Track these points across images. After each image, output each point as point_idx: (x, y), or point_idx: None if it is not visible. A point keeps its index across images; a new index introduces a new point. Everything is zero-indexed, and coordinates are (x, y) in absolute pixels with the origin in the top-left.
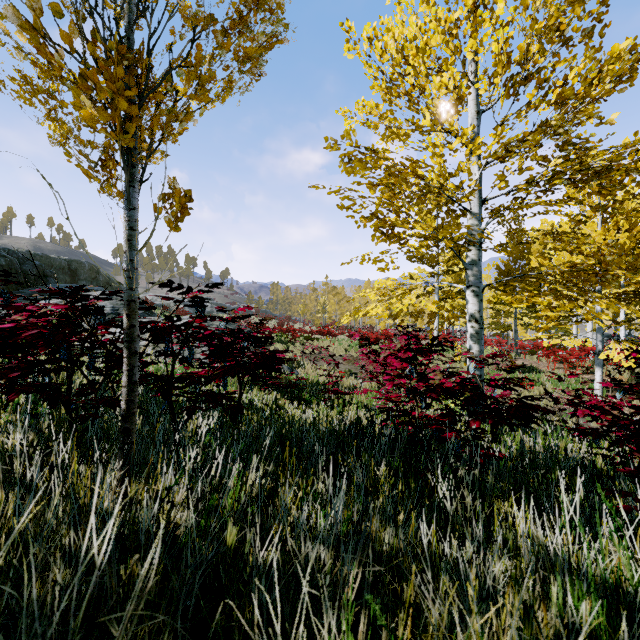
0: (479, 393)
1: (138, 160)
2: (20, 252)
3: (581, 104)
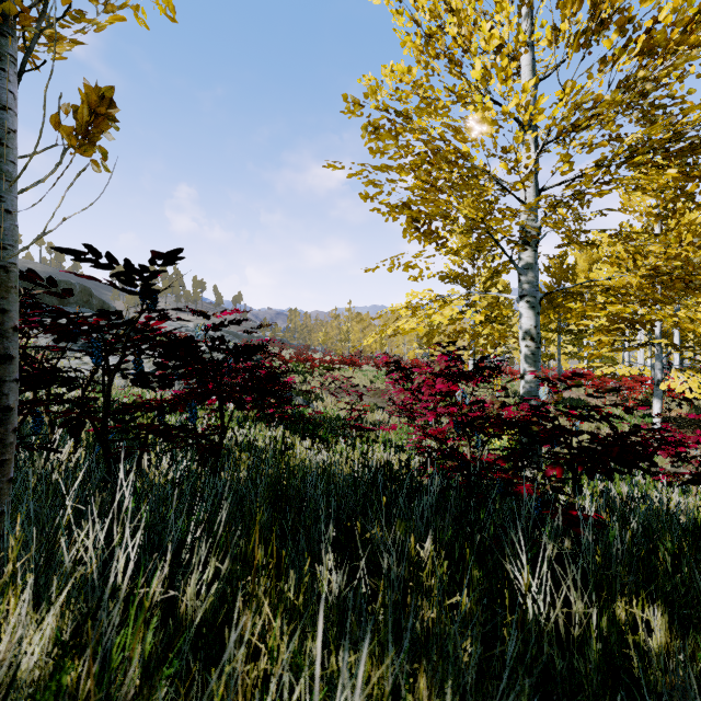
0: (559, 426)
1: (13, 27)
2: None
3: (673, 54)
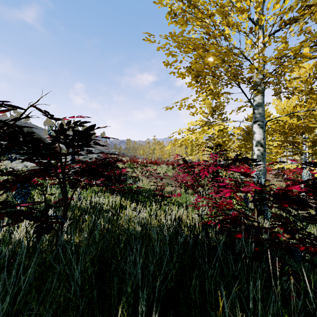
0: None
1: None
2: None
3: None
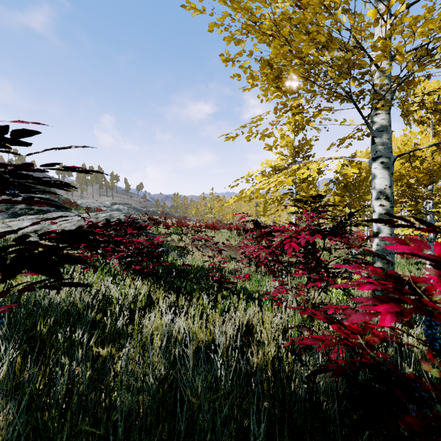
0: None
1: None
2: None
3: None
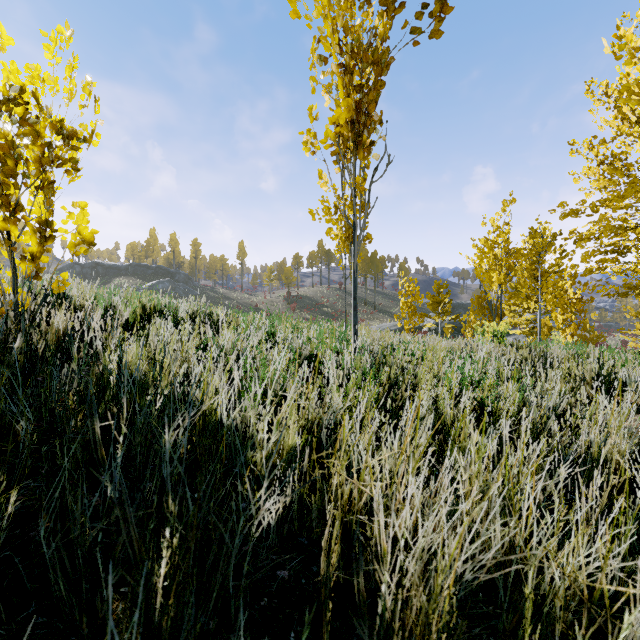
0: None
1: None
2: (454, 303)
3: None
